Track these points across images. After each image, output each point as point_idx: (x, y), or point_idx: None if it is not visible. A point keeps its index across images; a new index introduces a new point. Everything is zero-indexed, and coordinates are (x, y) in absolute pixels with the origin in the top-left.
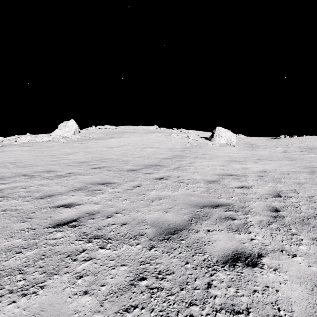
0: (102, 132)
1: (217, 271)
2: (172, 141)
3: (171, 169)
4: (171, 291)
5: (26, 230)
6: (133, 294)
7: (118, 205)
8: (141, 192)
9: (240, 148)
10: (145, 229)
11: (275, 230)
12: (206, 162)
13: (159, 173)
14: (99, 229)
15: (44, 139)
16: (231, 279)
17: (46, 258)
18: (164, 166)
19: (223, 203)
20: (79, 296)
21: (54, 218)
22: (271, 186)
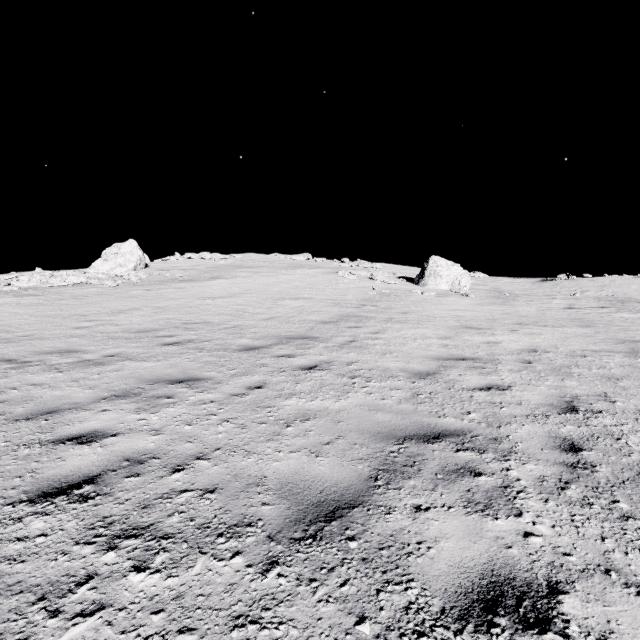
0: (195, 267)
1: None
2: (340, 286)
3: (334, 345)
4: None
5: None
6: None
7: (205, 435)
8: (263, 403)
9: (479, 300)
10: (261, 504)
11: (580, 505)
12: (409, 331)
13: (308, 354)
14: (145, 505)
15: (70, 280)
16: None
17: None
18: (321, 338)
19: (449, 430)
20: None
21: (41, 473)
22: (552, 386)
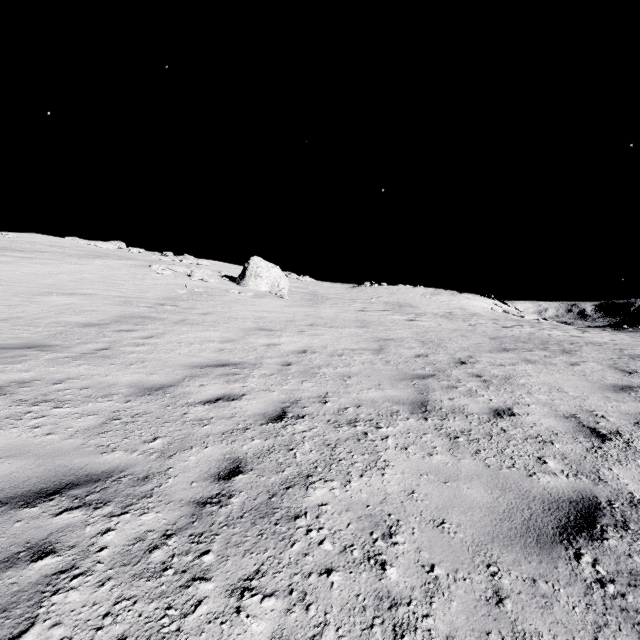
0: None
1: None
2: (145, 282)
3: (69, 355)
4: None
5: None
6: None
7: None
8: None
9: (292, 302)
10: None
11: (148, 577)
12: (194, 334)
13: (4, 372)
14: None
15: None
16: None
17: None
18: (57, 347)
19: (92, 474)
20: None
21: None
22: (286, 390)
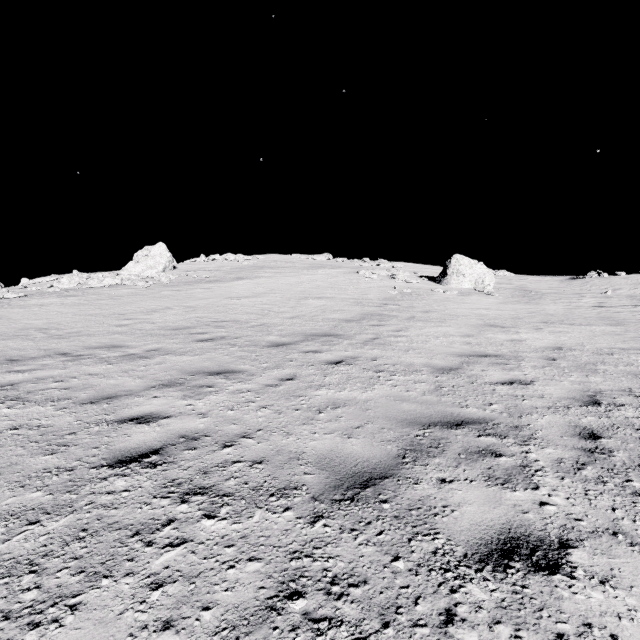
0: (220, 268)
1: (466, 580)
2: (361, 286)
3: (358, 342)
4: (360, 630)
5: (54, 472)
6: (275, 634)
7: (247, 419)
8: (296, 392)
9: (503, 299)
10: (303, 474)
11: (595, 483)
12: (432, 329)
13: (333, 350)
14: (205, 472)
15: (106, 282)
16: (501, 603)
17: (89, 537)
18: (345, 336)
19: (471, 418)
20: (153, 633)
21: (113, 445)
22: (575, 382)
